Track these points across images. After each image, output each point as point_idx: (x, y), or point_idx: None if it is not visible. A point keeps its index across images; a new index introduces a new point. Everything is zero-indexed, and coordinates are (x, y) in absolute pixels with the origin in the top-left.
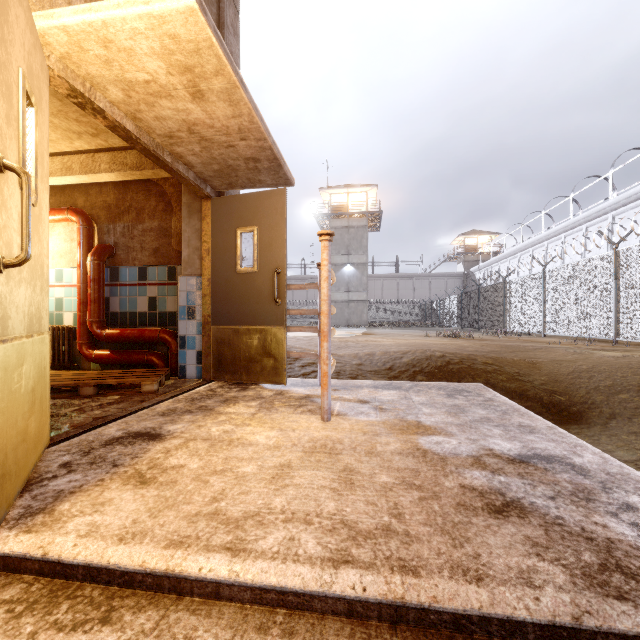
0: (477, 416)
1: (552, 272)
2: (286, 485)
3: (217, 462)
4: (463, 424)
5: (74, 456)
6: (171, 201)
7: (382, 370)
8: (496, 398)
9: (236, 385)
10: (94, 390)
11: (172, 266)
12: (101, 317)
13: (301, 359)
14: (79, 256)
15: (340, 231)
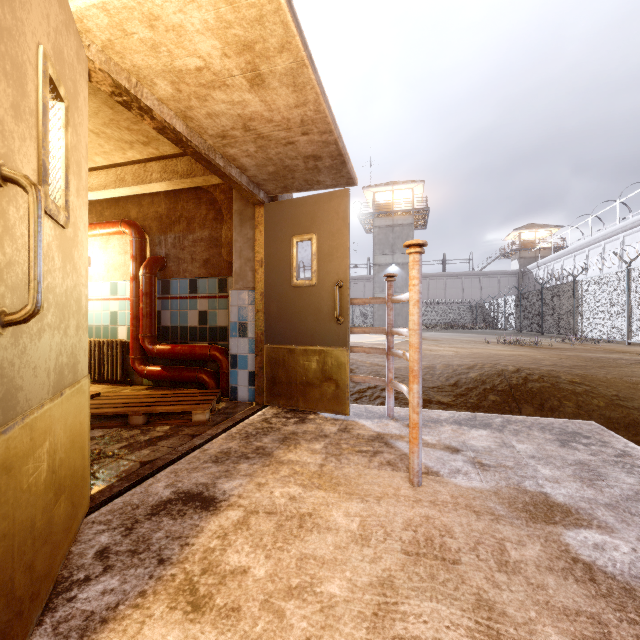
0: (626, 488)
1: (639, 270)
2: (400, 638)
3: (290, 566)
4: (615, 505)
5: (114, 535)
6: (221, 209)
7: (445, 387)
8: (632, 451)
9: (292, 413)
10: (144, 419)
11: (222, 278)
12: (153, 332)
13: (354, 373)
14: (132, 269)
15: (384, 230)
